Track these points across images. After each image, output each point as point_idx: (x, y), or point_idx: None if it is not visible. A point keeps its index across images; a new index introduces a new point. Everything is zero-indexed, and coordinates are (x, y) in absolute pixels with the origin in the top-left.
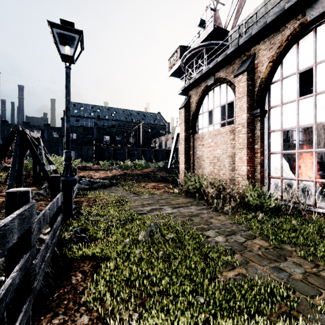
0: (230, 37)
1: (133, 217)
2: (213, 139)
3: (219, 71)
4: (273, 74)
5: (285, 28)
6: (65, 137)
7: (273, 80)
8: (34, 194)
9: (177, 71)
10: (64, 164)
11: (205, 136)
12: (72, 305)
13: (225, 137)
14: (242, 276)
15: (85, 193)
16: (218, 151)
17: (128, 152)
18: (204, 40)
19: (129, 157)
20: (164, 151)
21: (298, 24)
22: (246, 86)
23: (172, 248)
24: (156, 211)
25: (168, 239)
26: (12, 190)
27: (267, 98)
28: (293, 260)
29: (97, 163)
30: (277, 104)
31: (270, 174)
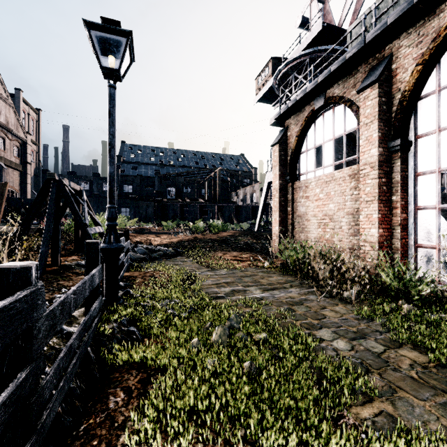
0: (350, 34)
1: (205, 303)
2: (323, 189)
3: (333, 87)
4: (424, 83)
5: (444, 7)
6: (108, 187)
7: (424, 93)
8: (74, 266)
9: (268, 95)
10: (106, 225)
11: (310, 184)
12: None
13: (341, 185)
14: (387, 417)
15: (141, 265)
16: (331, 206)
17: (200, 209)
18: (308, 46)
19: (201, 216)
20: (250, 208)
21: None
22: (377, 104)
23: (264, 357)
24: (238, 294)
25: (257, 340)
26: (3, 266)
27: (412, 122)
28: None
29: (159, 225)
30: (429, 130)
31: (418, 242)
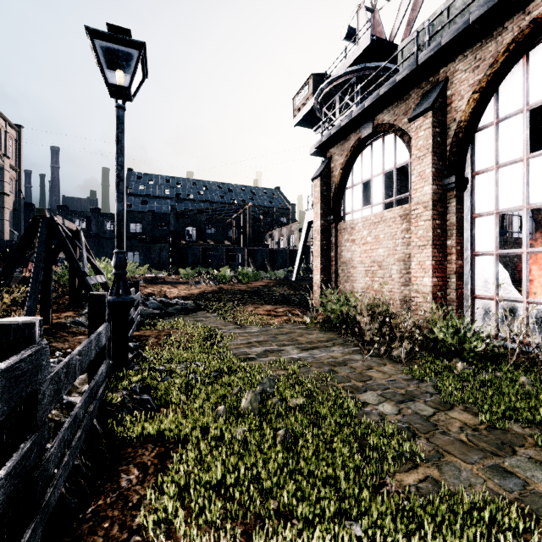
0: (402, 53)
1: (233, 366)
2: (371, 231)
3: (382, 113)
4: (481, 114)
5: (502, 30)
6: (116, 228)
7: (481, 124)
8: (70, 324)
9: (308, 117)
10: (113, 274)
11: (357, 225)
12: (117, 531)
13: (392, 227)
14: (432, 483)
15: (154, 323)
16: (380, 251)
17: (226, 254)
18: (355, 62)
19: (227, 262)
20: (286, 252)
21: (529, 22)
22: (430, 136)
23: (300, 424)
24: (272, 355)
25: (293, 407)
26: (3, 322)
27: (469, 156)
28: (529, 453)
29: (175, 273)
30: (487, 167)
31: (475, 292)
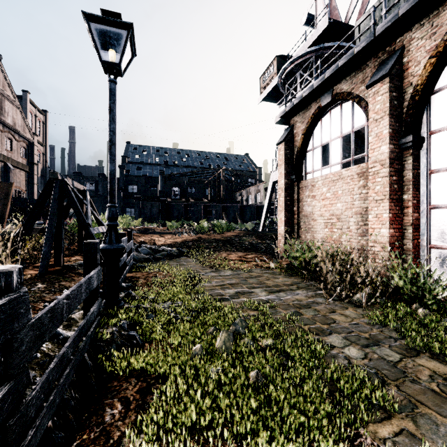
0: (358, 29)
1: (209, 305)
2: (330, 188)
3: (340, 83)
4: (437, 77)
5: None
6: (109, 185)
7: (437, 87)
8: (77, 266)
9: (273, 93)
10: (106, 225)
11: (317, 183)
12: None
13: (349, 184)
14: (409, 437)
15: (144, 266)
16: (338, 206)
17: (204, 209)
18: (314, 43)
19: (205, 216)
20: (254, 208)
21: None
22: (387, 99)
23: (271, 365)
24: (243, 296)
25: (263, 347)
26: None
27: (425, 117)
28: None
29: (163, 225)
30: (443, 126)
31: (431, 243)
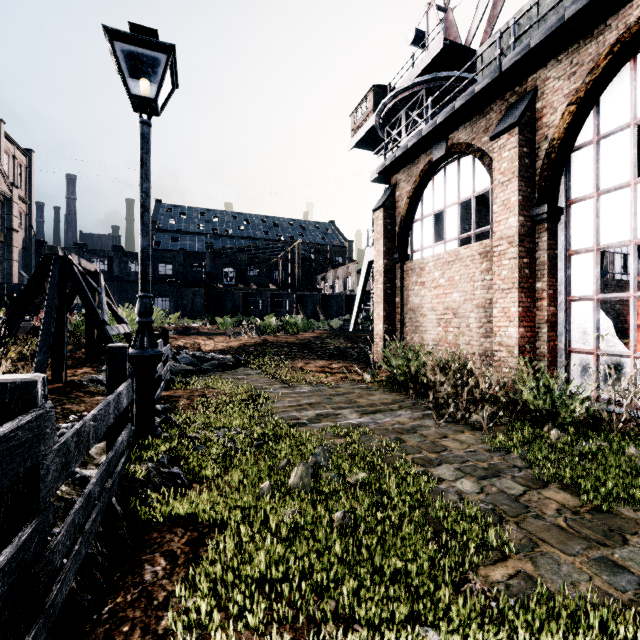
0: (481, 58)
1: (280, 432)
2: (444, 272)
3: (457, 131)
4: (578, 130)
5: (605, 28)
6: (140, 267)
7: (578, 143)
8: (87, 382)
9: (368, 138)
10: (137, 323)
11: (427, 265)
12: (139, 637)
13: (469, 267)
14: (525, 579)
15: (186, 381)
16: (455, 296)
17: (272, 300)
18: (424, 71)
19: (273, 309)
20: (342, 298)
21: (637, 17)
22: (516, 157)
23: (362, 504)
24: (327, 420)
25: (352, 483)
26: None
27: (563, 181)
28: None
29: (211, 322)
30: (585, 194)
31: (571, 345)
